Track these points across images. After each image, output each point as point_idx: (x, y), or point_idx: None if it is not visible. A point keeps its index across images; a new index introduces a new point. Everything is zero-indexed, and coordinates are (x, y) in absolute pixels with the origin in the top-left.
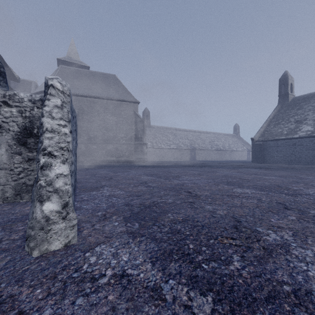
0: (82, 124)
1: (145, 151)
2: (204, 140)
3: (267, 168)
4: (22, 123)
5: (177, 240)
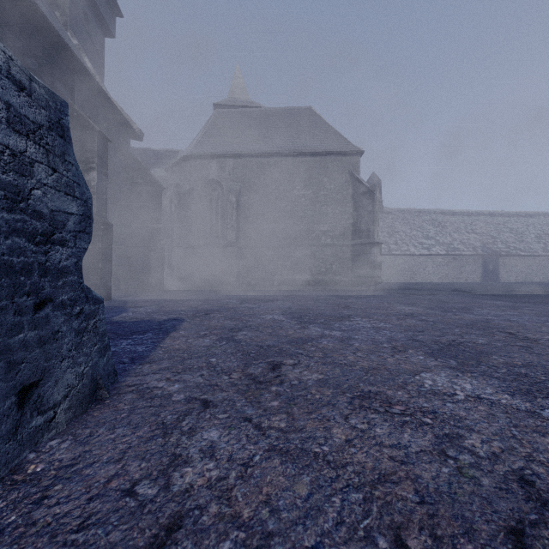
0: (249, 211)
1: (378, 261)
2: (521, 232)
3: None
4: None
5: None
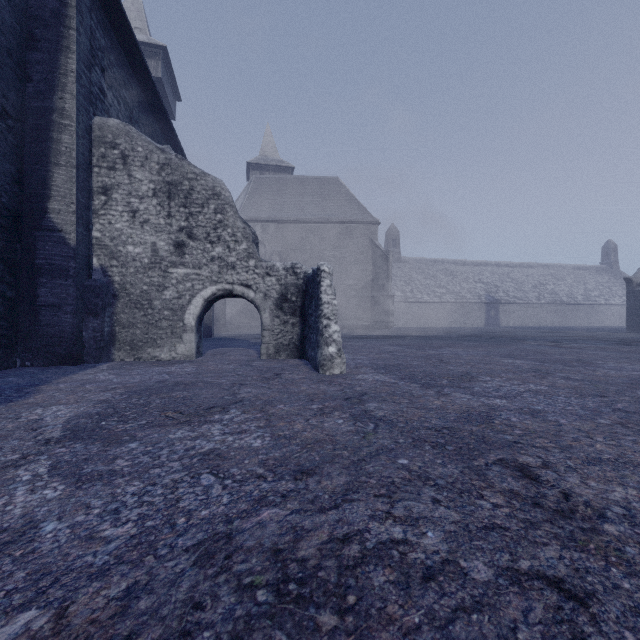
0: None
1: (391, 310)
2: (521, 282)
3: (636, 341)
4: (279, 290)
5: (411, 376)
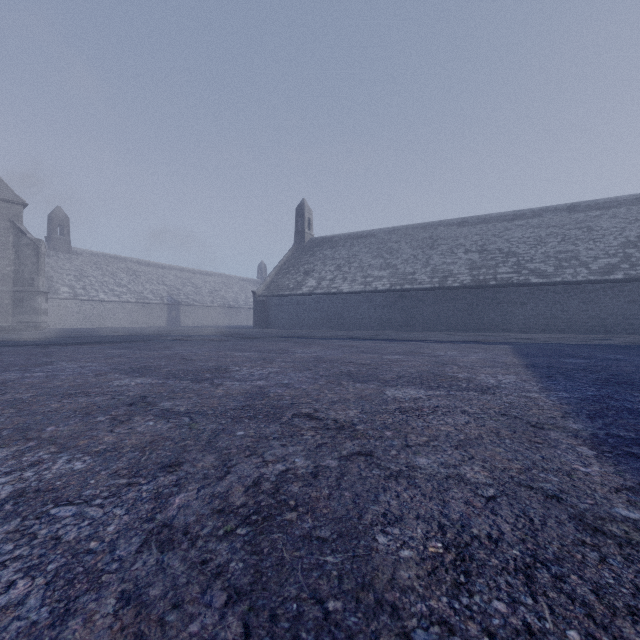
0: None
1: (44, 308)
2: (200, 287)
3: (239, 334)
4: None
5: None
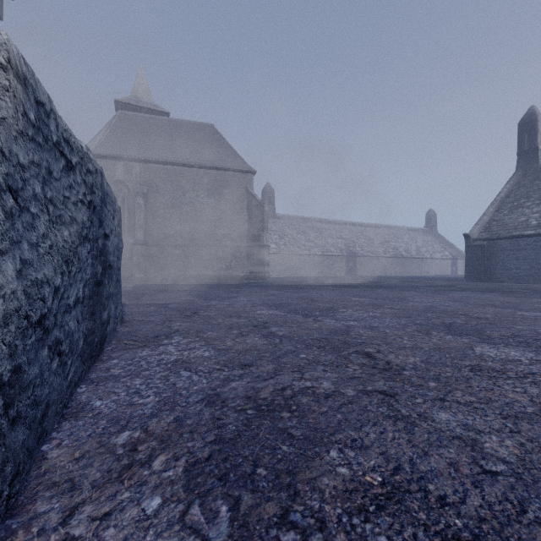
0: (156, 212)
1: (267, 260)
2: (372, 239)
3: (507, 292)
4: None
5: None
